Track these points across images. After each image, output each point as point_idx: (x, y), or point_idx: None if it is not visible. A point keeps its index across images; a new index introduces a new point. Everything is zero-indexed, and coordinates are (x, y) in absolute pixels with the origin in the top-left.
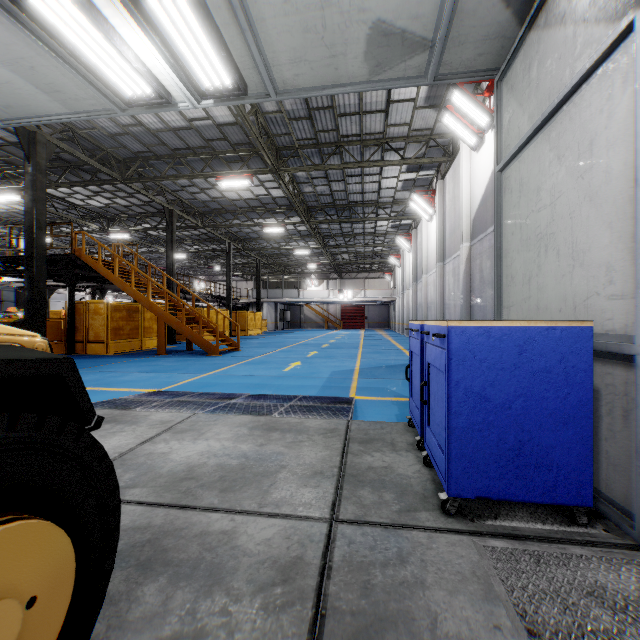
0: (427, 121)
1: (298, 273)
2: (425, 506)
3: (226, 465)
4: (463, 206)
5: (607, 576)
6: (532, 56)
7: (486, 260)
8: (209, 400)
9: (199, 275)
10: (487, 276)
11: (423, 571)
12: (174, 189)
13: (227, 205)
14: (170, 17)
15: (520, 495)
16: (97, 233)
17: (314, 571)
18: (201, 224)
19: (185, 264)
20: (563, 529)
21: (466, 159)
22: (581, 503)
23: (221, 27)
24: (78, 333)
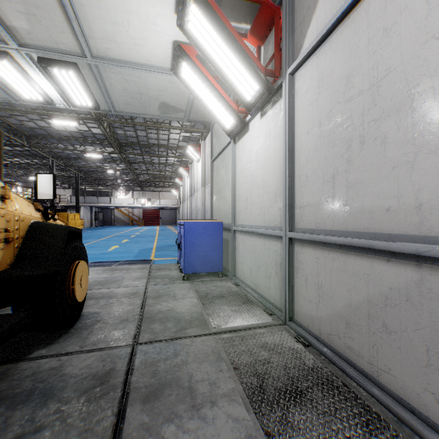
0: None
1: (110, 185)
2: (178, 280)
3: (98, 280)
4: None
5: (220, 283)
6: (219, 127)
7: None
8: None
9: (17, 182)
10: None
11: (174, 289)
12: (3, 115)
13: (53, 133)
14: (67, 82)
15: (204, 271)
16: None
17: (142, 293)
18: (27, 144)
19: None
20: (215, 279)
21: None
22: (220, 271)
23: (92, 88)
24: None
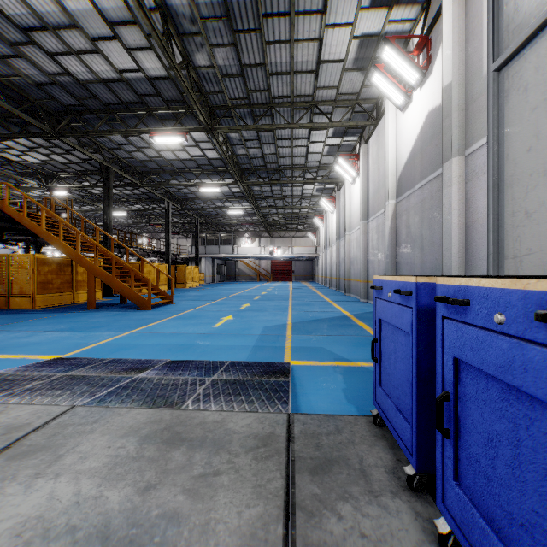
0: (354, 85)
1: (233, 232)
2: None
3: None
4: (389, 165)
5: None
6: None
7: (414, 215)
8: (112, 374)
9: (142, 232)
10: (415, 231)
11: None
12: (111, 147)
13: (164, 165)
14: None
15: None
16: (38, 190)
17: None
18: (139, 183)
19: (129, 222)
20: None
21: (392, 120)
22: None
23: None
24: (2, 287)
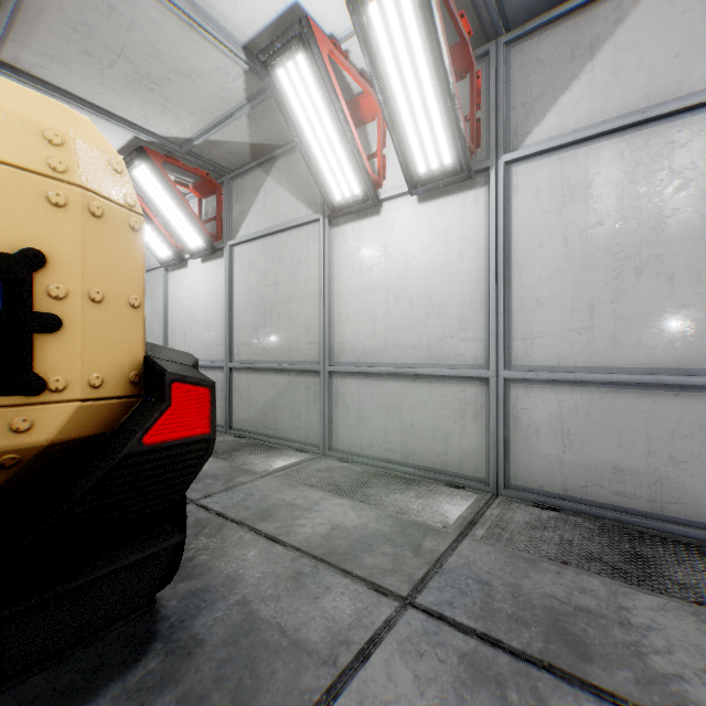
0: None
1: None
2: None
3: None
4: None
5: None
6: None
7: None
8: None
9: None
10: None
11: None
12: None
13: None
14: None
15: None
16: None
17: None
18: None
19: None
20: None
21: None
22: None
23: None
24: None
